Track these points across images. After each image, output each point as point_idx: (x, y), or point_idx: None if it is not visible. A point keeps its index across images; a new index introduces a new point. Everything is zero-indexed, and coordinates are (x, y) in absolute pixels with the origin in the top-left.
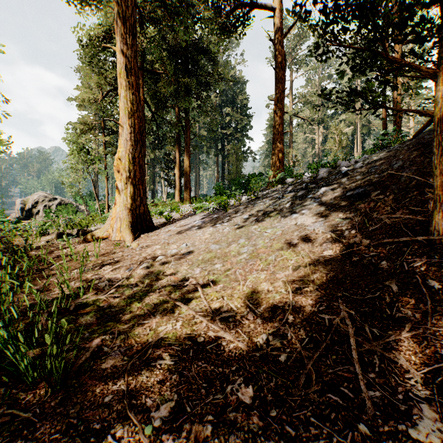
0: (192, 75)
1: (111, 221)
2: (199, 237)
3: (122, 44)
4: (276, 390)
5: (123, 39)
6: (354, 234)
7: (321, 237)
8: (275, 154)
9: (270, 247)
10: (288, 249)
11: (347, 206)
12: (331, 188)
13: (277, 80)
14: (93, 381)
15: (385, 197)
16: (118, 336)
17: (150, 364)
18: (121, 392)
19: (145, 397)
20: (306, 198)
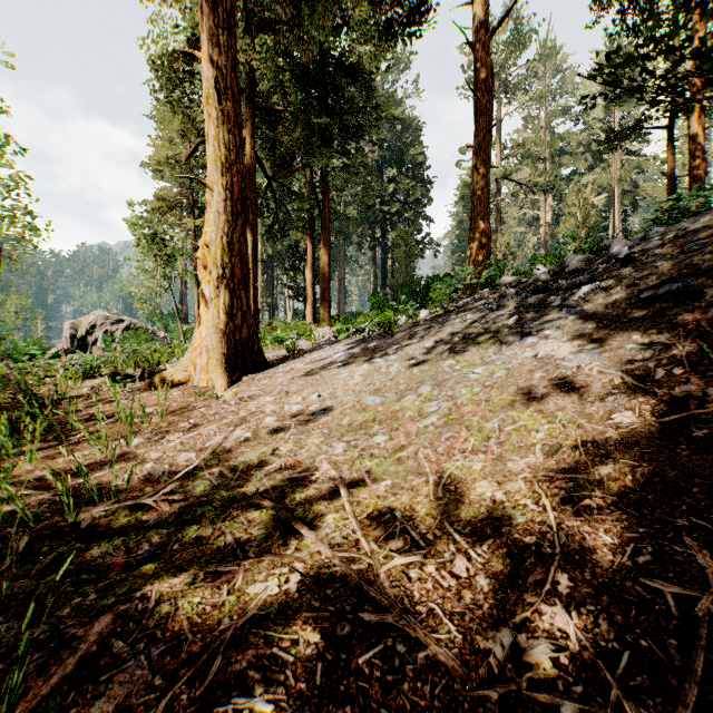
0: (334, 114)
1: (192, 353)
2: (344, 381)
3: (211, 46)
4: None
5: (213, 36)
6: (679, 376)
7: (599, 383)
8: (475, 238)
9: (487, 402)
10: (528, 407)
11: (649, 319)
12: (602, 287)
13: (479, 112)
14: None
15: None
16: (156, 605)
17: (212, 708)
18: None
19: None
20: (550, 307)
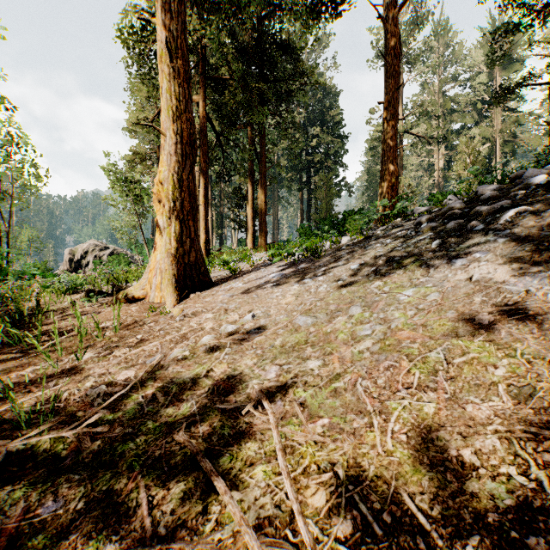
0: (269, 82)
1: (148, 273)
2: (277, 300)
3: (164, 13)
4: None
5: (165, 4)
6: None
7: None
8: (386, 178)
9: (424, 327)
10: (476, 336)
11: None
12: (529, 210)
13: (389, 73)
14: None
15: None
16: None
17: None
18: None
19: None
20: (473, 231)
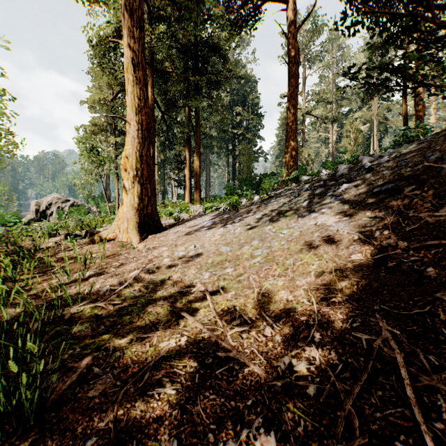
0: (202, 74)
1: (118, 221)
2: (209, 238)
3: (129, 38)
4: (306, 439)
5: (130, 32)
6: (386, 235)
7: (347, 239)
8: (288, 152)
9: (288, 249)
10: (309, 252)
11: (376, 204)
12: (355, 185)
13: (291, 75)
14: (75, 414)
15: (422, 193)
16: (113, 352)
17: (146, 393)
18: (107, 433)
19: (136, 443)
20: (326, 196)
